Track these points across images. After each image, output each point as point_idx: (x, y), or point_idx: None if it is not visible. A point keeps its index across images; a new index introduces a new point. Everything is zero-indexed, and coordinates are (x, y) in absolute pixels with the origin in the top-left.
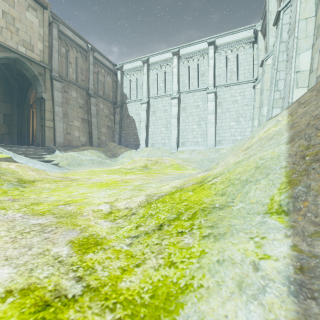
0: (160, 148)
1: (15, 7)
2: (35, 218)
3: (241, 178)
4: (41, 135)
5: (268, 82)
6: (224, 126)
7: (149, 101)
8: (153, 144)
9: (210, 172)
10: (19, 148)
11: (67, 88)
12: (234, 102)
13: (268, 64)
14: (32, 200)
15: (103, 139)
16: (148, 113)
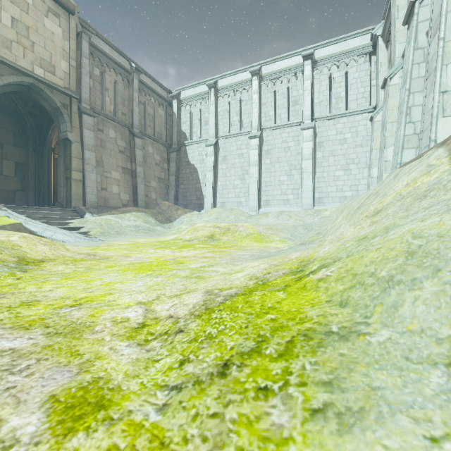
0: (233, 209)
1: (29, 12)
2: (11, 336)
3: (378, 273)
4: (65, 191)
5: (393, 111)
6: (327, 177)
7: (218, 142)
8: (223, 204)
9: (312, 252)
10: (34, 210)
11: (102, 125)
12: (341, 142)
13: (394, 84)
14: (25, 295)
15: (153, 197)
16: (217, 160)
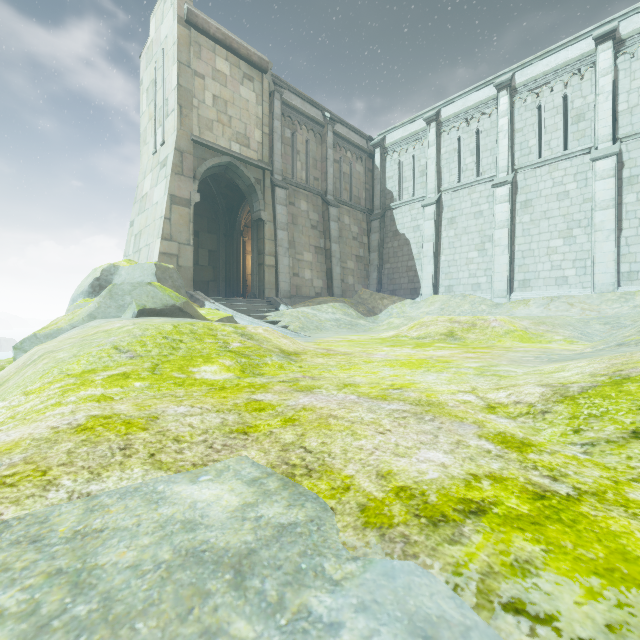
0: (466, 295)
1: (227, 85)
2: (382, 403)
3: None
4: (258, 280)
5: None
6: None
7: (441, 198)
8: (449, 288)
9: None
10: (233, 302)
11: (293, 198)
12: None
13: None
14: (335, 379)
15: (350, 282)
16: (439, 224)
